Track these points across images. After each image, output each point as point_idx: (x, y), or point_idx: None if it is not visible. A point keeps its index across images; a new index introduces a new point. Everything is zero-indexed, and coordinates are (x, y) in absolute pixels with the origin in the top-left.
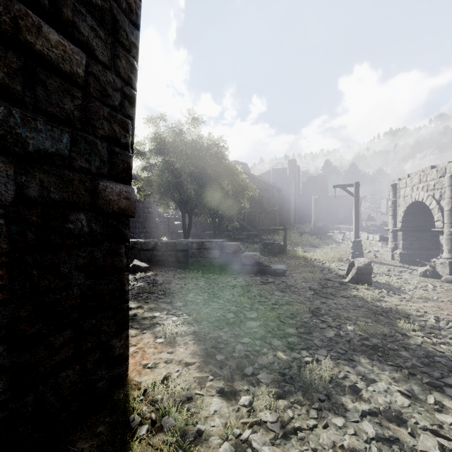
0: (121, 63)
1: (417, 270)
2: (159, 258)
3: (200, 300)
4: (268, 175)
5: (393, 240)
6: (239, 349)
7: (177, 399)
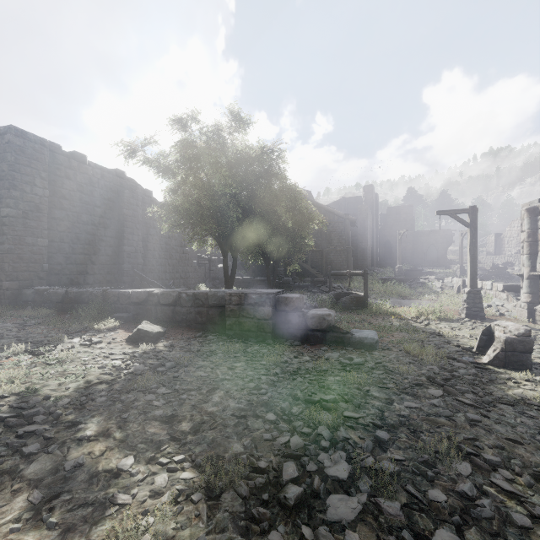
0: None
1: None
2: (184, 317)
3: (230, 412)
4: (337, 206)
5: (529, 290)
6: None
7: None
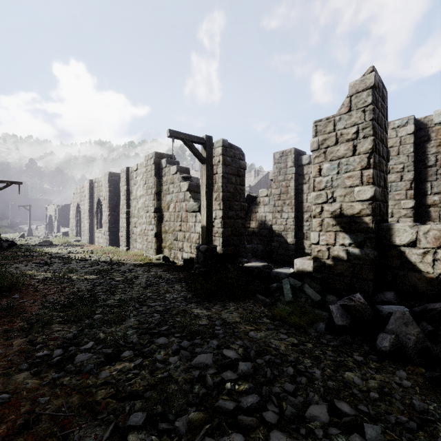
0: None
1: None
2: None
3: None
4: None
5: (46, 228)
6: None
7: None
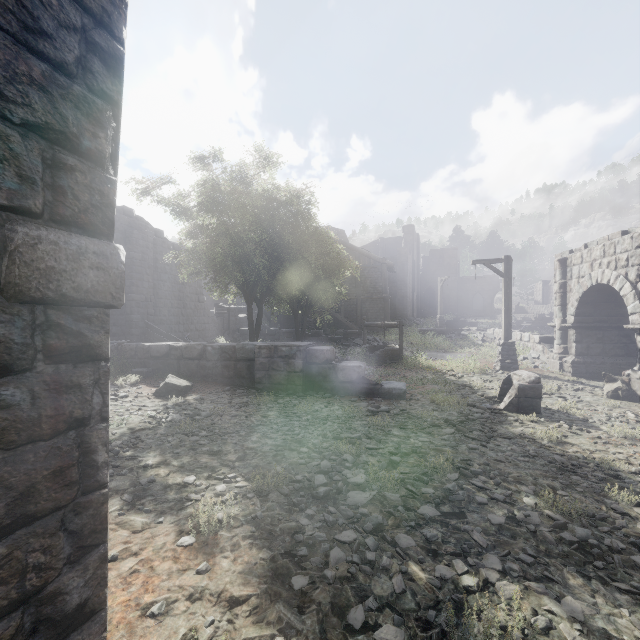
0: None
1: (601, 388)
2: (210, 372)
3: (268, 447)
4: (374, 247)
5: (561, 342)
6: (335, 559)
7: None
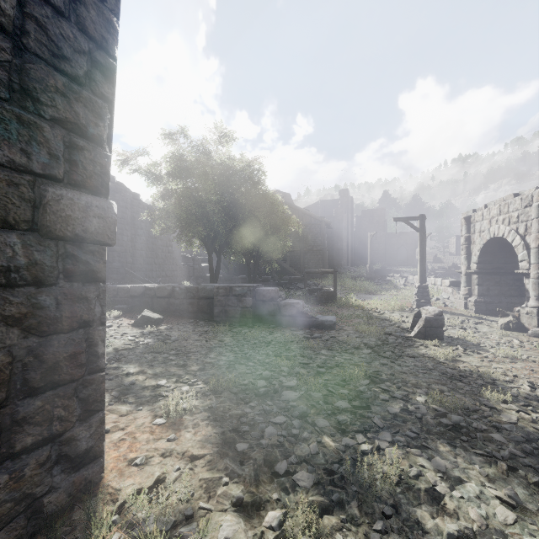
0: (89, 14)
1: (497, 322)
2: (177, 308)
3: (223, 362)
4: (315, 208)
5: (466, 285)
6: (269, 434)
7: (170, 518)
